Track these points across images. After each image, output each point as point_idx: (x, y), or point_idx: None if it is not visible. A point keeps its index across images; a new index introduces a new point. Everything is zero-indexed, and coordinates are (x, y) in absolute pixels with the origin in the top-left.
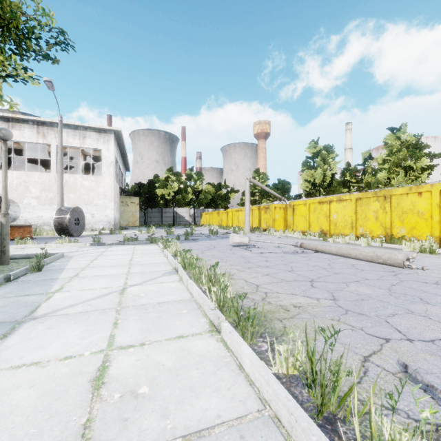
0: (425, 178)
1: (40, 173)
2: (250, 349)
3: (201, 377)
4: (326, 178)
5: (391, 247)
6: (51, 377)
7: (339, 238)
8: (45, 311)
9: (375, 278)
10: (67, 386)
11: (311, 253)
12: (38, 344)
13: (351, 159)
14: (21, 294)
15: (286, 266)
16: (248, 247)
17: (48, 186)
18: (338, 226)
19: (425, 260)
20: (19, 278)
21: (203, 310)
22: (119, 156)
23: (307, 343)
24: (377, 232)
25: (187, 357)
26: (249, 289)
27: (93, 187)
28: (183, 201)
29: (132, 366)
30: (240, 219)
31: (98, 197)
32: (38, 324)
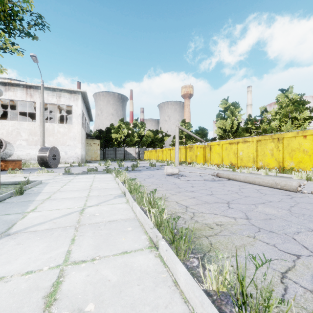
0: (306, 126)
1: (28, 123)
2: (184, 268)
3: (141, 293)
4: (234, 126)
5: (284, 176)
6: (10, 293)
7: (244, 169)
8: (18, 228)
9: (277, 200)
10: (22, 302)
11: (224, 180)
12: (6, 259)
13: (251, 112)
14: (3, 213)
15: (207, 190)
16: (178, 176)
17: (34, 132)
18: (243, 160)
19: (311, 186)
20: (5, 200)
21: (144, 228)
22: (85, 110)
23: (237, 267)
24: (272, 165)
25: (129, 272)
26: (180, 209)
27: (66, 132)
28: (131, 142)
29: (82, 282)
30: (171, 155)
31: (70, 139)
32: (11, 240)
